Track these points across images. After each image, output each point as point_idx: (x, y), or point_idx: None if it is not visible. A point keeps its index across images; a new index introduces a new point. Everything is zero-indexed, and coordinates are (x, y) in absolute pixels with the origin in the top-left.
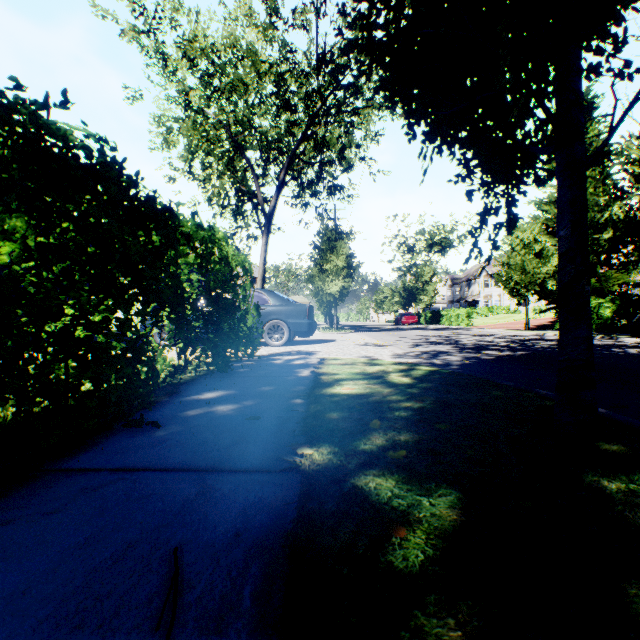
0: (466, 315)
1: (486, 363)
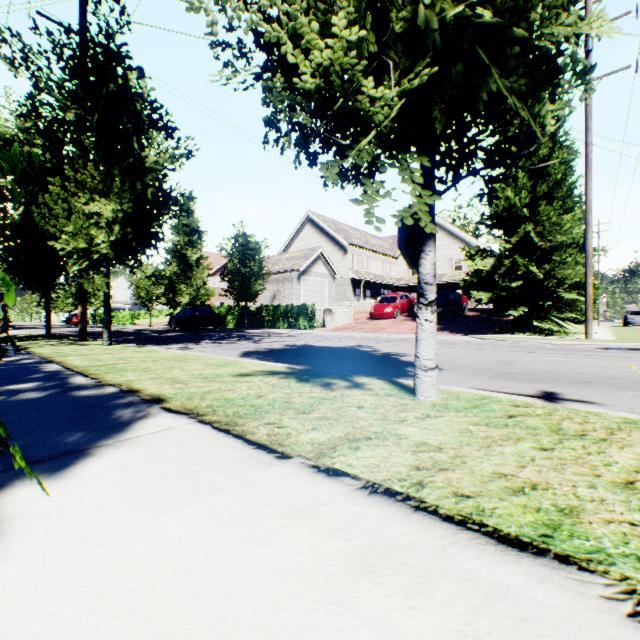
0: (131, 316)
1: (70, 334)
